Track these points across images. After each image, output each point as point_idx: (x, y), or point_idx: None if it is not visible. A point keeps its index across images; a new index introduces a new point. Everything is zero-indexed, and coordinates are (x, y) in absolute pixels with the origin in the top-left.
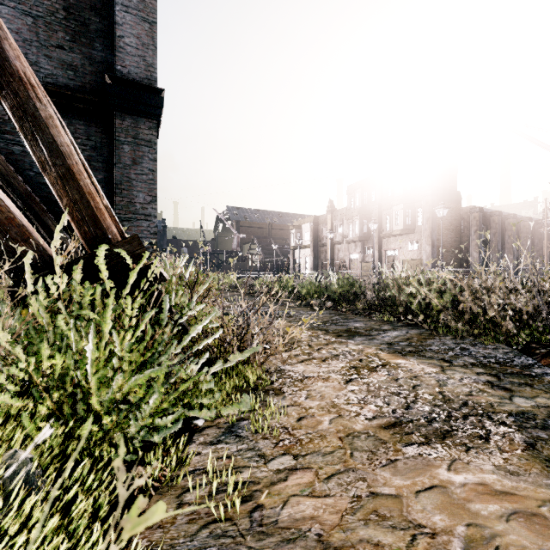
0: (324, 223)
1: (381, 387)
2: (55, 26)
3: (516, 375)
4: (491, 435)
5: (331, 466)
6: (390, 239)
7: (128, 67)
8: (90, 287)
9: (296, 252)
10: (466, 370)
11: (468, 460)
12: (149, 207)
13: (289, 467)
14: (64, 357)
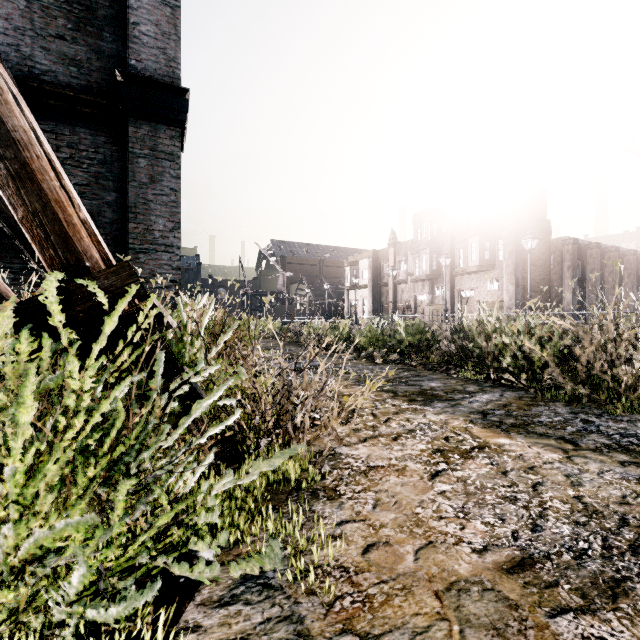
0: (385, 259)
1: (484, 486)
2: (54, 11)
3: None
4: None
5: None
6: (465, 277)
7: (144, 62)
8: (17, 340)
9: (351, 293)
10: (602, 457)
11: None
12: (170, 236)
13: None
14: None
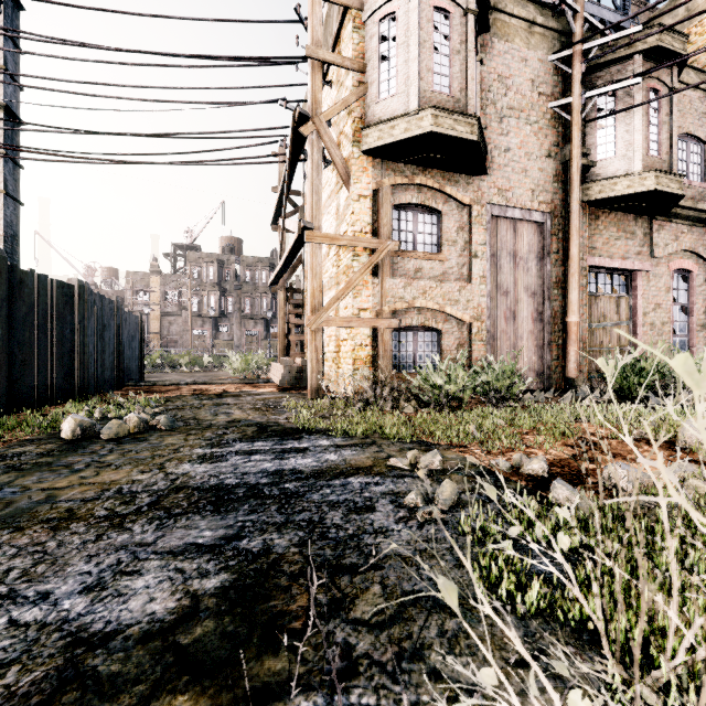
0: None
1: None
2: None
3: None
4: None
5: None
6: None
7: None
8: None
9: None
10: None
11: None
12: None
13: None
14: None
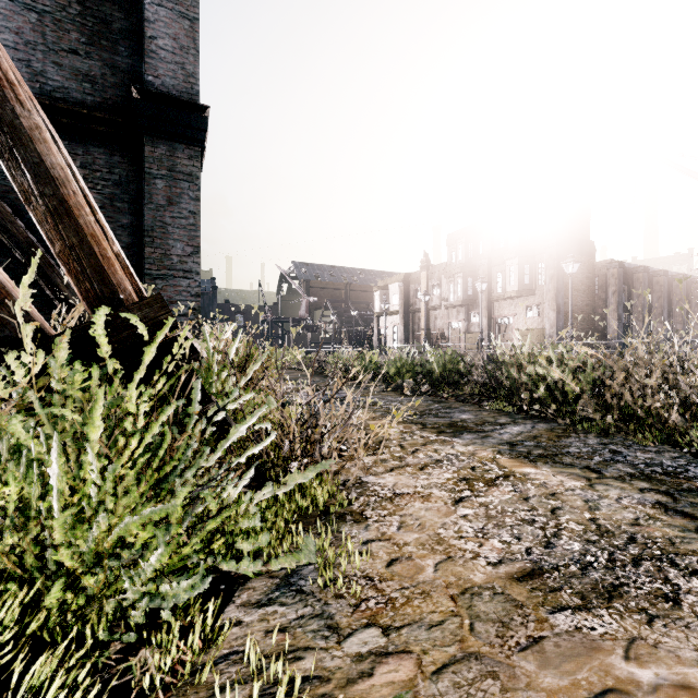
0: (417, 283)
1: (505, 510)
2: (67, 24)
3: (696, 492)
4: (681, 594)
5: (441, 648)
6: (503, 303)
7: (162, 77)
8: (77, 370)
9: (381, 319)
10: (623, 485)
11: (655, 639)
12: (189, 261)
13: (375, 649)
14: (22, 481)
